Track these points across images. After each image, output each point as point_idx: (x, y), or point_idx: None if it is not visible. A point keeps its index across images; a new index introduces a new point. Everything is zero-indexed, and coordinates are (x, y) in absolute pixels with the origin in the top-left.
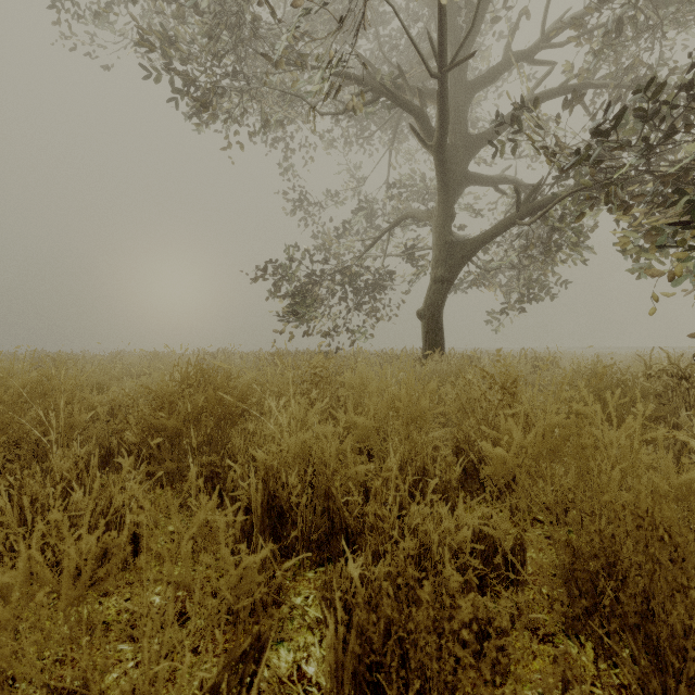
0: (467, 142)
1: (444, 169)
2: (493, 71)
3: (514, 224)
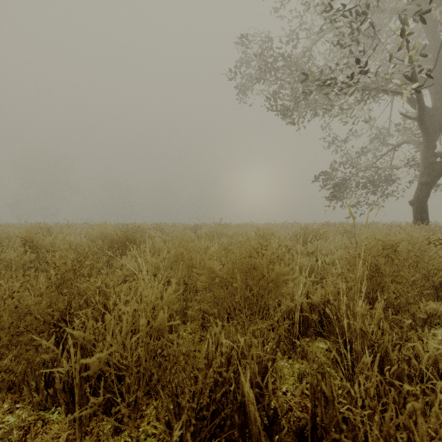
0: None
1: (424, 127)
2: None
3: None
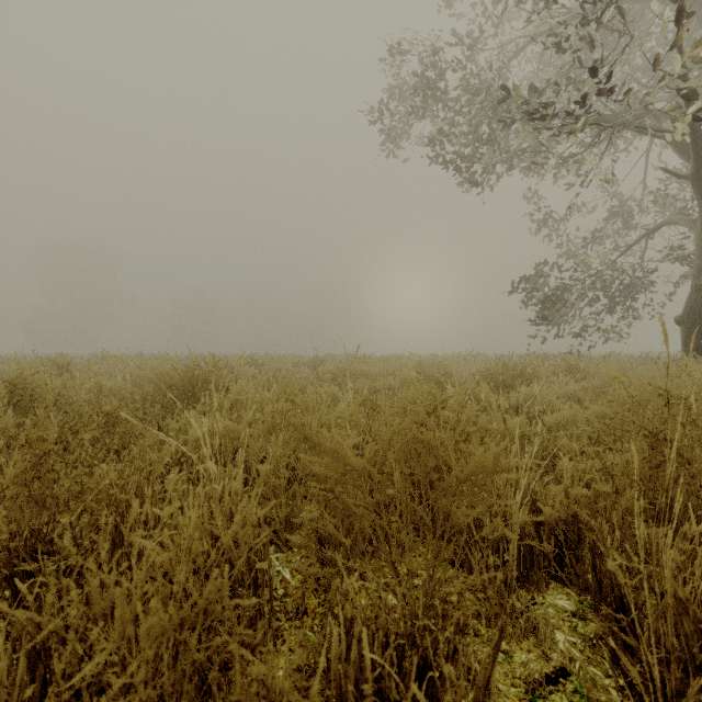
0: None
1: None
2: None
3: None
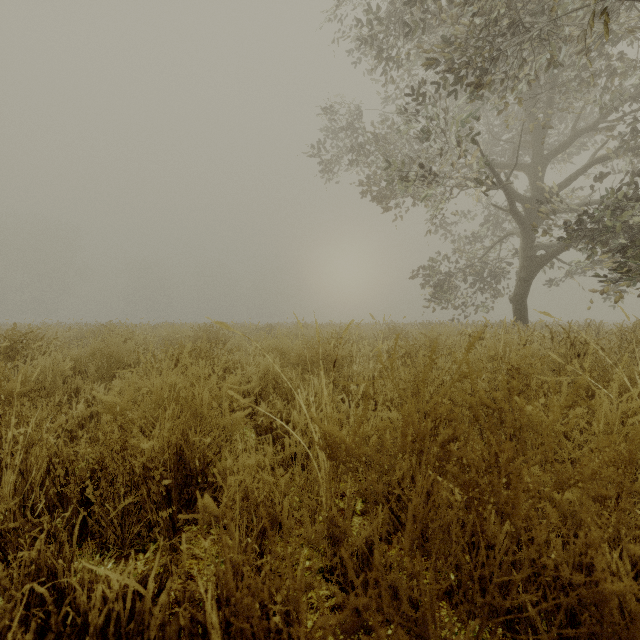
0: (543, 193)
1: (519, 219)
2: (561, 146)
3: (570, 245)
